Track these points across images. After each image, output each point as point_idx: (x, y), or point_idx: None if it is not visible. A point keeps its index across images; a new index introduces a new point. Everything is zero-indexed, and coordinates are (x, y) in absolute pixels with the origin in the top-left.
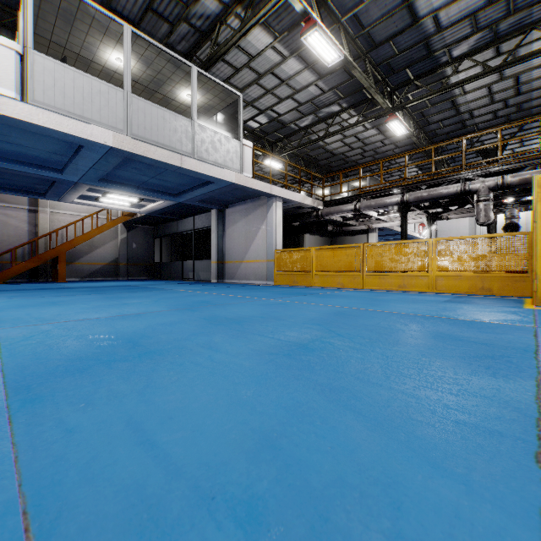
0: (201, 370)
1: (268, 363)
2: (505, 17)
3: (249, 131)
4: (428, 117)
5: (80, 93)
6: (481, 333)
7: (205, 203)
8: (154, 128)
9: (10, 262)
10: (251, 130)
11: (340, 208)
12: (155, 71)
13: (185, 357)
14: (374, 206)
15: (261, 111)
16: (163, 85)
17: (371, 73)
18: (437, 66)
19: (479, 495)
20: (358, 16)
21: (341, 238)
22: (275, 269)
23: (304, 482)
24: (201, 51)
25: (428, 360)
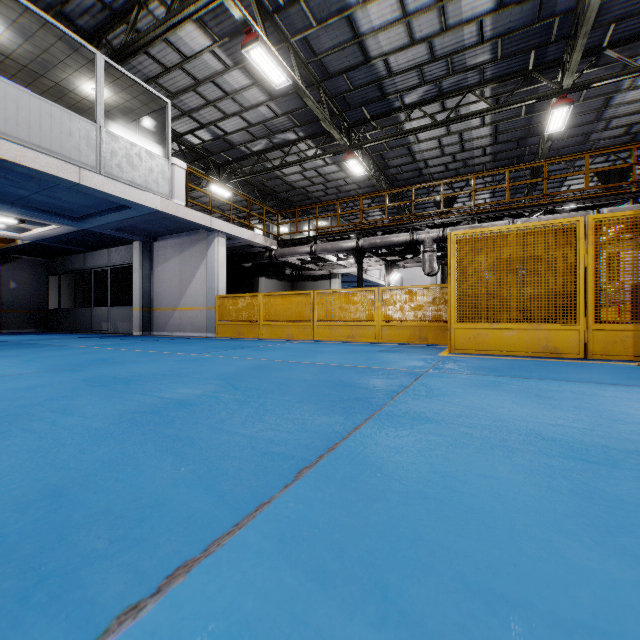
0: (30, 436)
1: (125, 421)
2: (447, 75)
3: (188, 147)
4: (388, 161)
5: None
6: (375, 379)
7: (124, 232)
8: (34, 127)
9: None
10: (191, 146)
11: (295, 249)
12: (40, 48)
13: (19, 424)
14: (331, 250)
15: (202, 124)
16: (54, 69)
17: (326, 104)
18: (391, 110)
19: (224, 502)
20: (309, 40)
21: (302, 284)
22: (216, 318)
23: (66, 517)
24: (114, 36)
25: (299, 406)
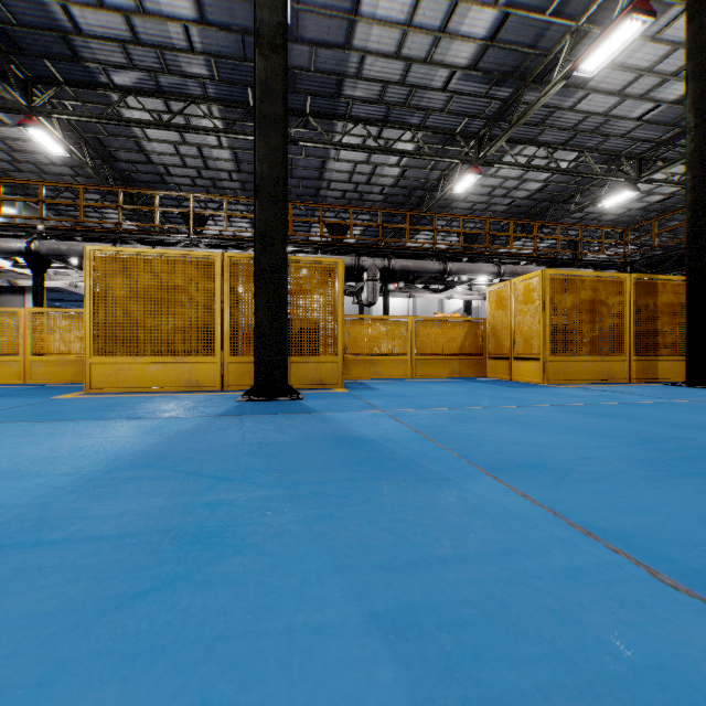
0: None
1: None
2: (163, 71)
3: None
4: (113, 151)
5: None
6: None
7: None
8: None
9: None
10: None
11: None
12: None
13: None
14: None
15: None
16: None
17: None
18: (97, 83)
19: None
20: None
21: None
22: None
23: None
24: None
25: None
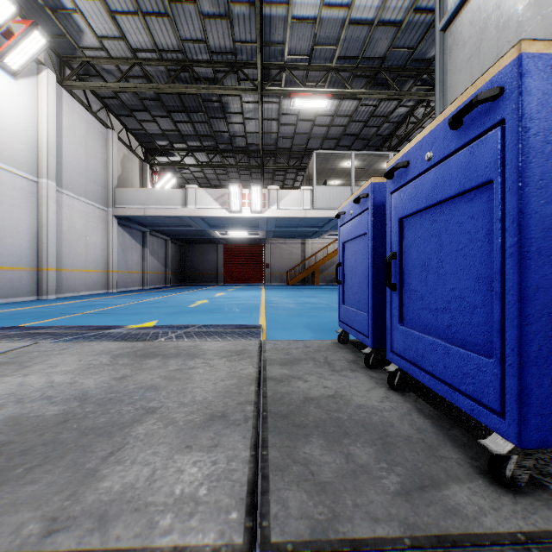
0: None
1: None
2: None
3: None
4: None
5: (332, 197)
6: None
7: None
8: None
9: (293, 273)
10: None
11: None
12: (368, 162)
13: None
14: None
15: None
16: (373, 165)
17: None
18: None
19: None
20: None
21: None
22: None
23: None
24: (399, 130)
25: None
